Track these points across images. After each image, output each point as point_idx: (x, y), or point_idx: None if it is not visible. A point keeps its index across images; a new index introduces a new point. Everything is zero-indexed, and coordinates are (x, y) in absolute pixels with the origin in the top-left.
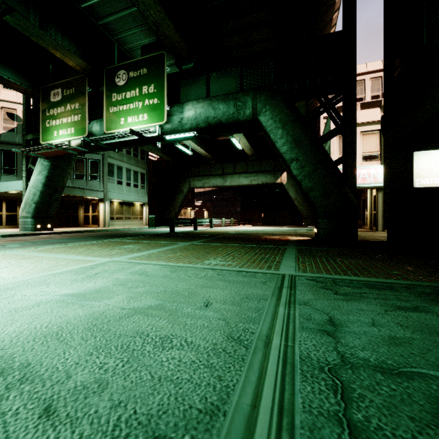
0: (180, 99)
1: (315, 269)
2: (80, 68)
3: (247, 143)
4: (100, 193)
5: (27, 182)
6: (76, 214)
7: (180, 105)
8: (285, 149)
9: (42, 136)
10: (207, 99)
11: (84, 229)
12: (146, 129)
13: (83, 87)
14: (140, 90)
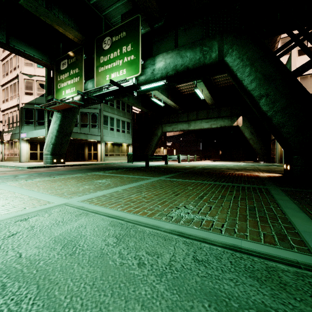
0: (152, 55)
1: None
2: (77, 39)
3: (208, 94)
4: (98, 137)
5: (48, 129)
6: (83, 152)
7: (152, 58)
8: (253, 86)
9: (55, 96)
10: (175, 49)
11: (86, 163)
12: (123, 79)
13: (81, 55)
14: (121, 51)
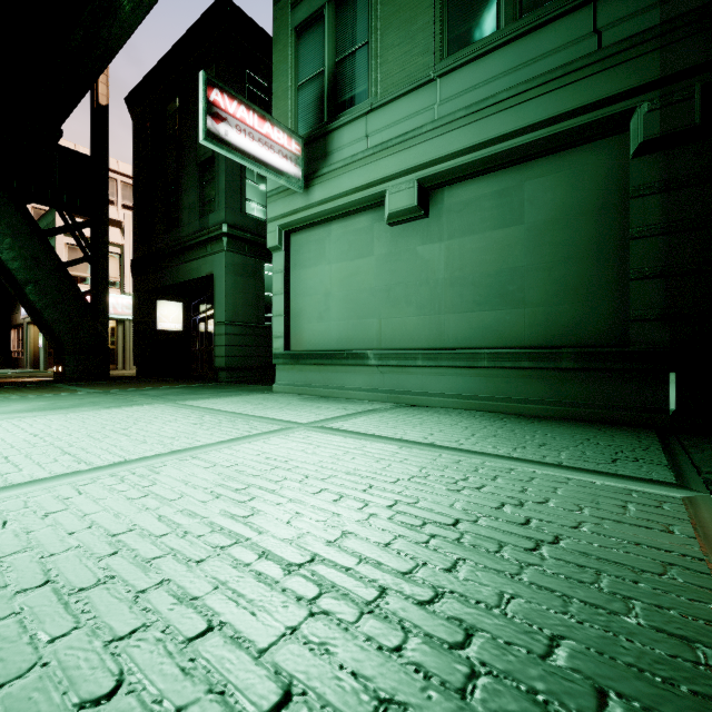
0: None
1: (110, 389)
2: None
3: None
4: None
5: None
6: None
7: None
8: (18, 266)
9: None
10: None
11: None
12: None
13: None
14: None
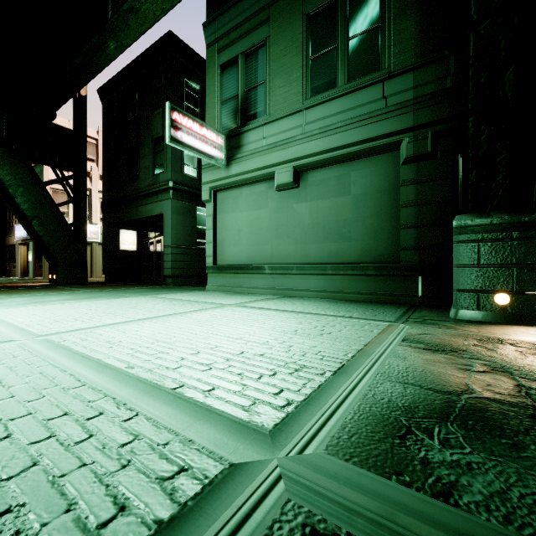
0: None
1: (99, 289)
2: None
3: None
4: None
5: None
6: None
7: None
8: (27, 207)
9: None
10: None
11: None
12: None
13: None
14: None
